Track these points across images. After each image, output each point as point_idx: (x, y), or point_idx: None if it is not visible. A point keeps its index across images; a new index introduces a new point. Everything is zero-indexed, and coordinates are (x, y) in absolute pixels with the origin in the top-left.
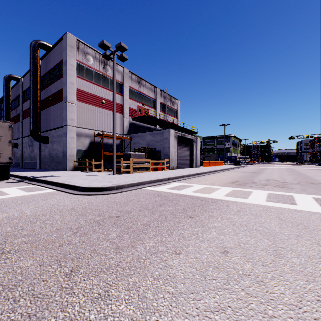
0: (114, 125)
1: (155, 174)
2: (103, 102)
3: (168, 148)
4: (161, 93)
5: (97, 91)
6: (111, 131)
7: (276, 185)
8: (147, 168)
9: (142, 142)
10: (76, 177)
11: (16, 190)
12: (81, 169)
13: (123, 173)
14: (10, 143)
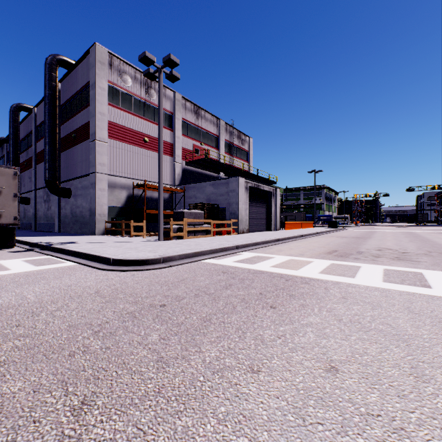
0: (160, 172)
1: (218, 240)
2: (146, 140)
3: (236, 204)
4: (226, 127)
5: (137, 124)
6: (157, 180)
7: (394, 257)
8: (207, 232)
9: (200, 196)
10: (107, 245)
11: (21, 264)
12: (114, 233)
13: (173, 239)
14: (16, 197)
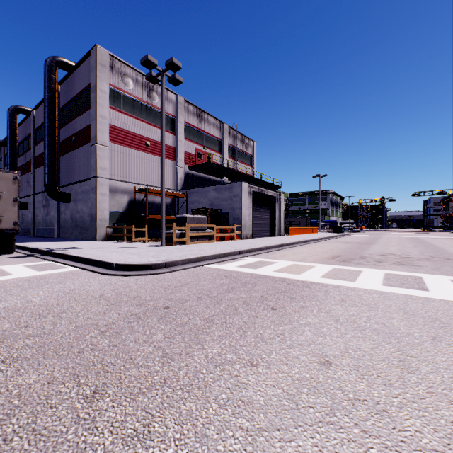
0: (162, 176)
1: (221, 245)
2: (147, 144)
3: (239, 209)
4: (229, 130)
5: (139, 127)
6: (159, 184)
7: (396, 262)
8: (210, 237)
9: (203, 201)
10: (109, 250)
11: (23, 269)
12: (116, 239)
13: (176, 244)
14: (16, 202)
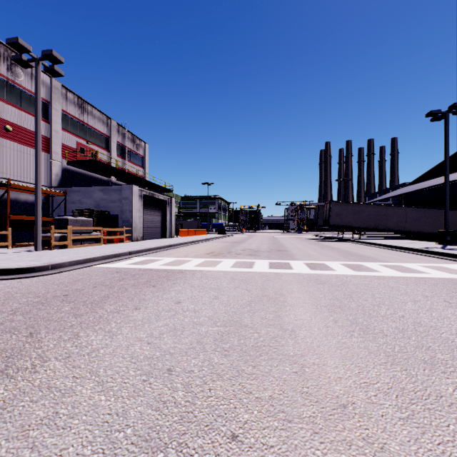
0: (37, 174)
1: (110, 248)
2: (8, 128)
3: (129, 212)
4: (118, 128)
5: None
6: (25, 179)
7: (248, 254)
8: (97, 240)
9: (87, 201)
10: None
11: None
12: None
13: (55, 248)
14: None
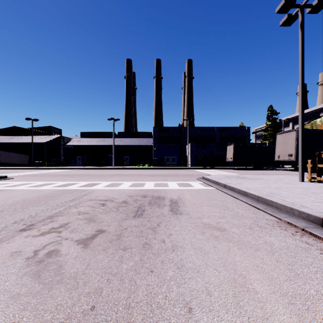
0: None
1: None
2: None
3: None
4: None
5: None
6: None
7: None
8: None
9: None
10: None
11: None
12: None
13: None
14: None
